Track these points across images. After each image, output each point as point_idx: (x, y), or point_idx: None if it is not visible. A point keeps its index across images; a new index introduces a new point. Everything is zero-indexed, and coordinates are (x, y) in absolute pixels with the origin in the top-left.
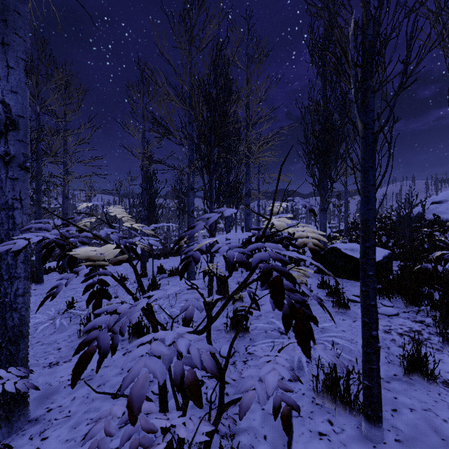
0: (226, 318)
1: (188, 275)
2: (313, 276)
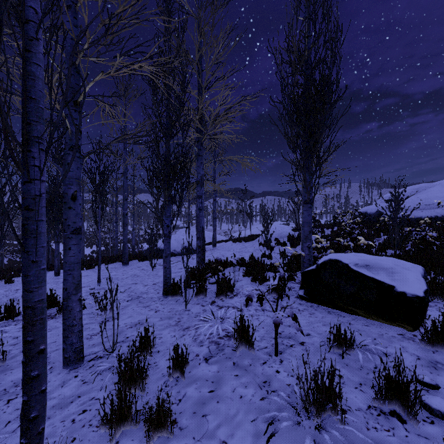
0: None
1: (63, 333)
2: (302, 309)
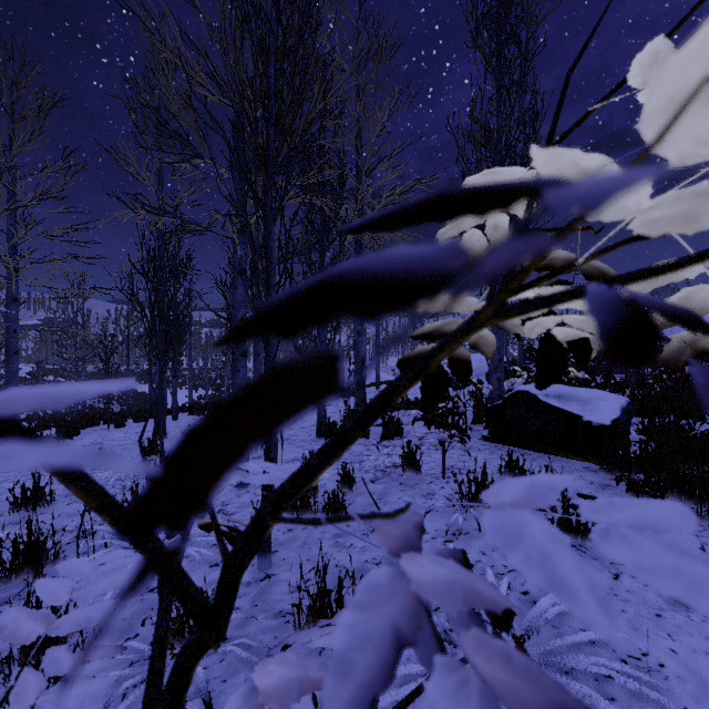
0: (299, 592)
1: None
2: (483, 448)
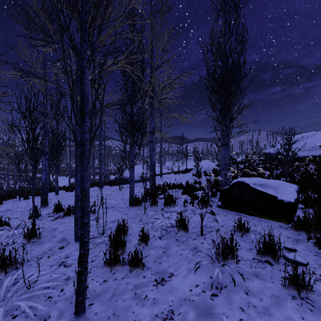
0: None
1: (75, 222)
2: (219, 213)
